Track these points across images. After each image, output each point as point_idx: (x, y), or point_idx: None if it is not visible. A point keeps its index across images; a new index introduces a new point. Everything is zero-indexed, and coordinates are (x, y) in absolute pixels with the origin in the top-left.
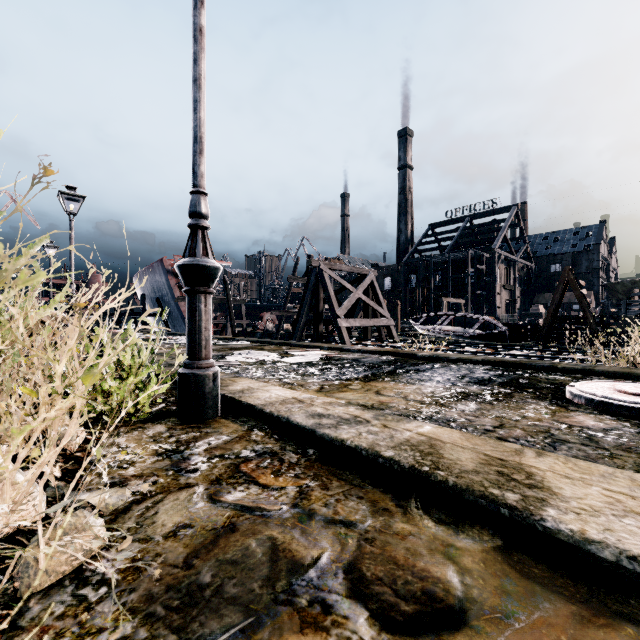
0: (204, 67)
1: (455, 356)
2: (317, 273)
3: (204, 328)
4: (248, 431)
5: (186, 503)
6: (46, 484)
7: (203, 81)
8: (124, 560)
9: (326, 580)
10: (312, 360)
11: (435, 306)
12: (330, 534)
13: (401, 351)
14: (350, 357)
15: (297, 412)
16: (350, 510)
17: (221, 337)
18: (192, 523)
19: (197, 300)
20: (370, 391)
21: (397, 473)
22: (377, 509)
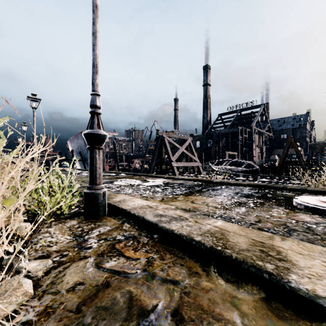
0: (98, 26)
1: (233, 182)
2: (161, 139)
3: (98, 168)
4: (121, 224)
5: (82, 268)
6: (3, 257)
7: (98, 34)
8: (41, 307)
9: (160, 321)
10: (158, 184)
11: (222, 156)
12: (164, 289)
13: (204, 179)
14: (178, 182)
15: (148, 213)
16: (176, 273)
17: (112, 172)
18: (84, 281)
19: (94, 152)
20: (188, 201)
21: (203, 250)
22: (191, 272)
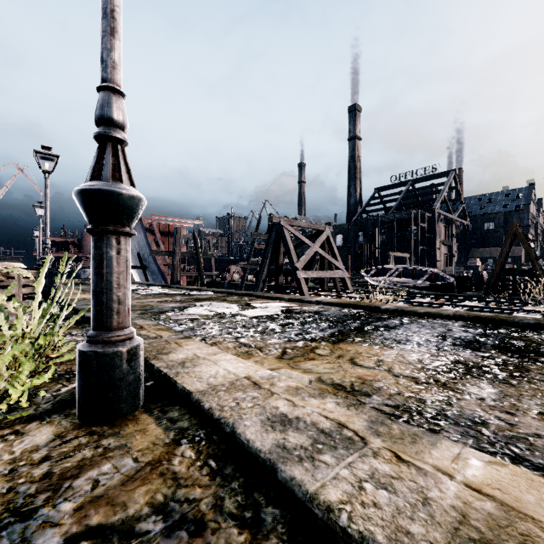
0: None
1: (422, 310)
2: (277, 229)
3: (115, 284)
4: (171, 446)
5: None
6: None
7: None
8: None
9: None
10: (273, 313)
11: (381, 260)
12: None
13: (362, 303)
14: (311, 309)
15: (249, 411)
16: None
17: (189, 288)
18: None
19: (104, 243)
20: (343, 359)
21: None
22: None
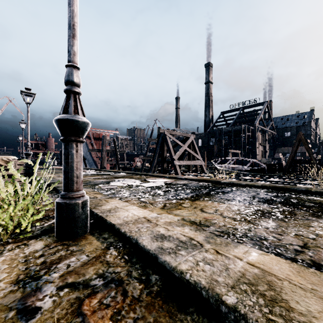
0: None
1: (244, 183)
2: (163, 136)
3: (75, 168)
4: (105, 250)
5: None
6: None
7: None
8: None
9: None
10: (159, 185)
11: (224, 154)
12: None
13: (211, 179)
14: (181, 183)
15: (144, 233)
16: None
17: (111, 170)
18: None
19: (69, 146)
20: (196, 209)
21: None
22: None
